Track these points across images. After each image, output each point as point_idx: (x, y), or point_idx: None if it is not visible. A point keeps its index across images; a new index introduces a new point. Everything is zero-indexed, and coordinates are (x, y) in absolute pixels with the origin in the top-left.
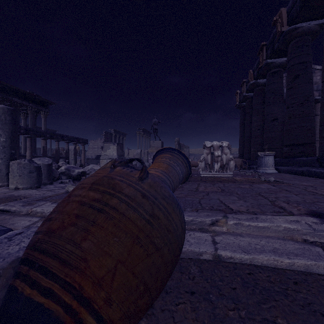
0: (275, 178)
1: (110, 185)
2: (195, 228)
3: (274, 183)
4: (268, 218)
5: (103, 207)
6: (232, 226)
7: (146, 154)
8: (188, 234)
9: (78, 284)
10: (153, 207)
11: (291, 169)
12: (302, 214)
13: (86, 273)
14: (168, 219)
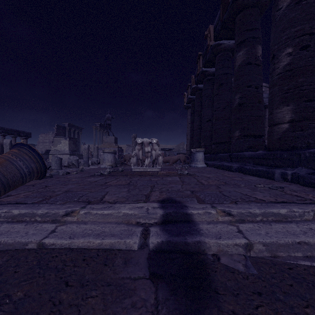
0: (195, 171)
1: None
2: (48, 220)
3: (184, 176)
4: (120, 206)
5: None
6: (82, 215)
7: (96, 150)
8: (34, 226)
9: None
10: None
11: (214, 164)
12: (153, 201)
13: None
14: None
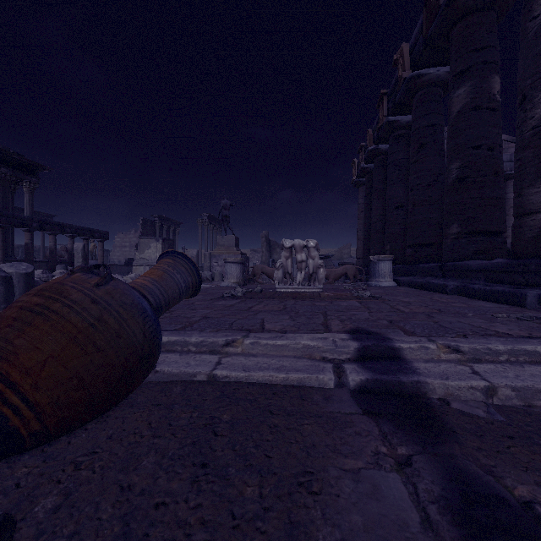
0: (380, 293)
1: (58, 290)
2: (205, 351)
3: (366, 299)
4: (294, 336)
5: (43, 311)
6: (248, 346)
7: (208, 258)
8: (192, 357)
9: (6, 371)
10: (102, 312)
11: (411, 281)
12: (338, 332)
13: (15, 363)
14: (121, 325)
